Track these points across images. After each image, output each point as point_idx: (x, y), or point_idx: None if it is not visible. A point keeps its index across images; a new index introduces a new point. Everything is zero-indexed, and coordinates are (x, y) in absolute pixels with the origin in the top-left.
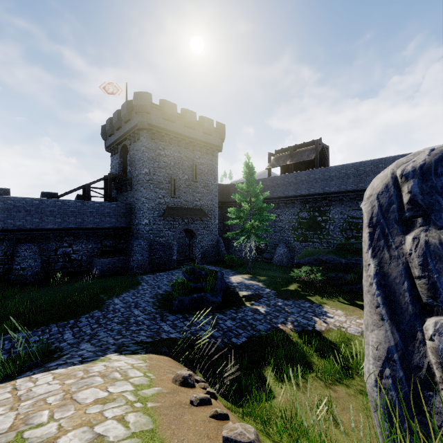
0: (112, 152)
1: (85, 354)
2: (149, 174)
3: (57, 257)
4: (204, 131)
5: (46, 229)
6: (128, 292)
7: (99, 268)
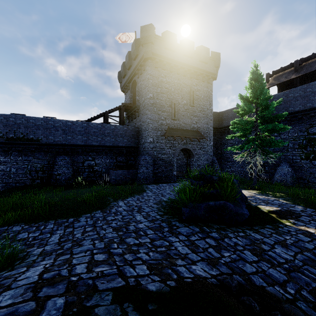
0: (125, 91)
1: None
2: (153, 98)
3: (84, 168)
4: (201, 59)
5: (75, 145)
6: (133, 197)
7: (113, 178)
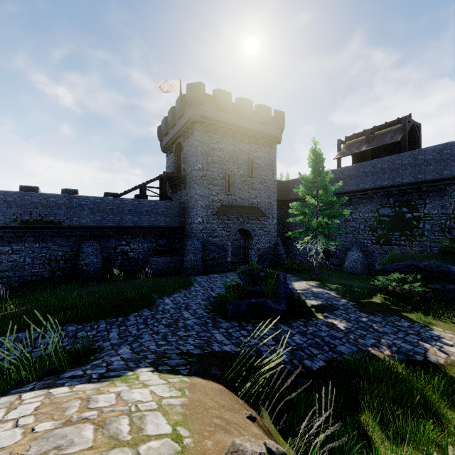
0: (167, 152)
1: (114, 363)
2: (203, 169)
3: (116, 255)
4: (261, 120)
5: (106, 227)
6: (179, 292)
7: (153, 267)
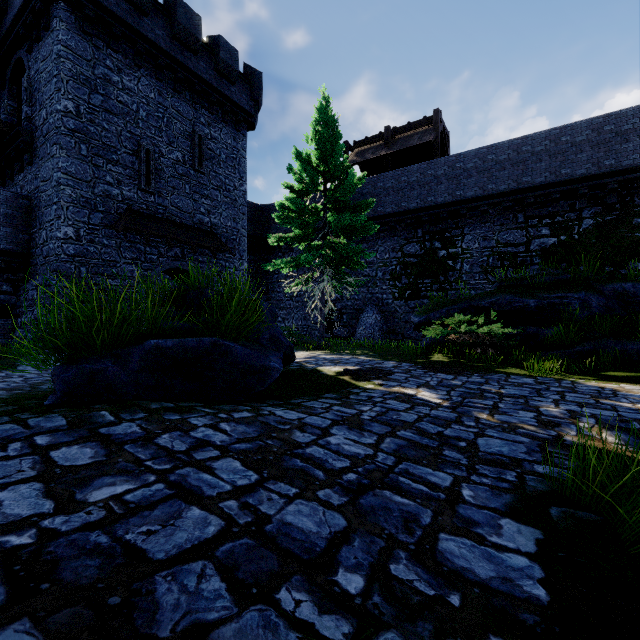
0: None
1: None
2: (77, 115)
3: None
4: (219, 66)
5: None
6: None
7: None
